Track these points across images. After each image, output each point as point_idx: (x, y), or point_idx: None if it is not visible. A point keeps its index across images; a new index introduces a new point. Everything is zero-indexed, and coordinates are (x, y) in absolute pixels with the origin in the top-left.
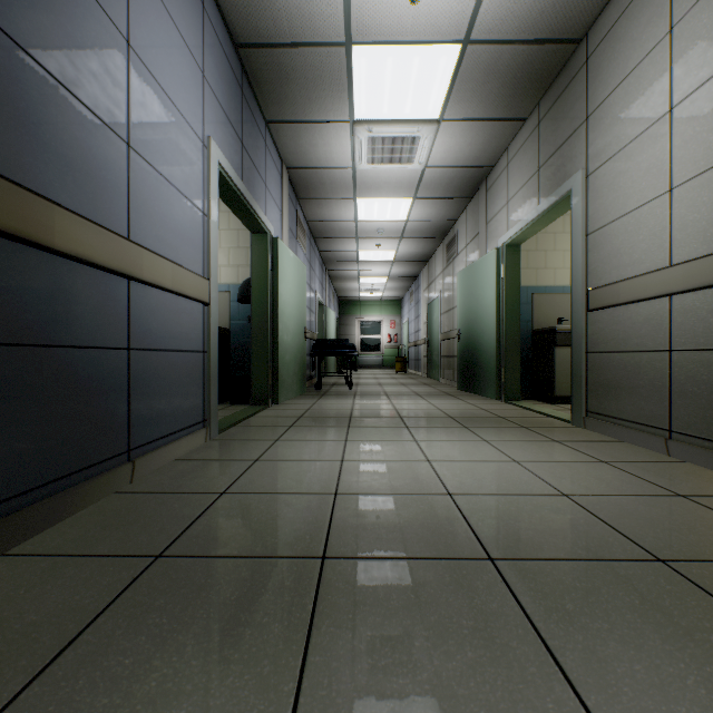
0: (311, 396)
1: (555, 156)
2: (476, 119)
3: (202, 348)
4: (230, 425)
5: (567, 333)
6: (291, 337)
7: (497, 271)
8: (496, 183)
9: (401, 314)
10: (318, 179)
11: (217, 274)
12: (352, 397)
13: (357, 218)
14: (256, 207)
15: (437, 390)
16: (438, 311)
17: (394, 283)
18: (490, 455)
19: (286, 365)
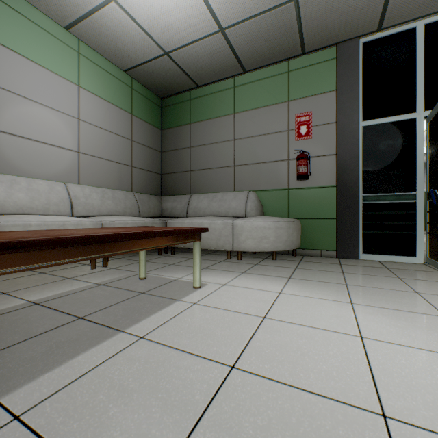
0: None
1: None
2: None
3: None
4: None
5: None
6: None
7: None
8: None
9: None
10: None
11: None
12: None
13: None
14: None
15: None
16: None
17: None
18: None
19: None
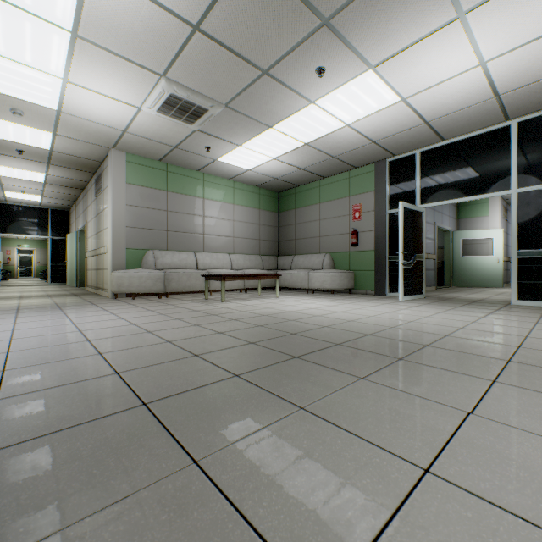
0: None
1: None
2: None
3: None
4: None
5: None
6: None
7: None
8: None
9: None
10: None
11: None
12: None
13: None
14: None
15: None
16: None
17: None
18: None
19: None
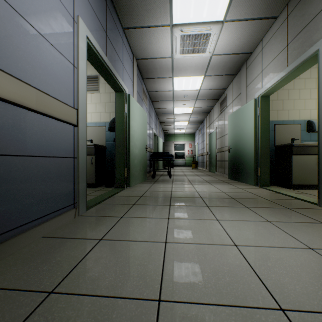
0: (149, 182)
1: (302, 32)
2: (245, 19)
3: (72, 155)
4: (96, 203)
5: (300, 147)
6: (138, 150)
7: (255, 111)
8: (253, 62)
9: (194, 140)
10: (152, 66)
11: (85, 107)
12: (171, 182)
13: (173, 89)
14: (116, 74)
15: (216, 179)
16: (215, 137)
17: (191, 125)
18: (283, 238)
19: (135, 166)
